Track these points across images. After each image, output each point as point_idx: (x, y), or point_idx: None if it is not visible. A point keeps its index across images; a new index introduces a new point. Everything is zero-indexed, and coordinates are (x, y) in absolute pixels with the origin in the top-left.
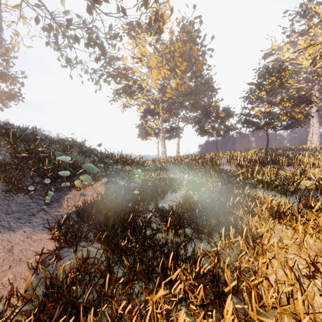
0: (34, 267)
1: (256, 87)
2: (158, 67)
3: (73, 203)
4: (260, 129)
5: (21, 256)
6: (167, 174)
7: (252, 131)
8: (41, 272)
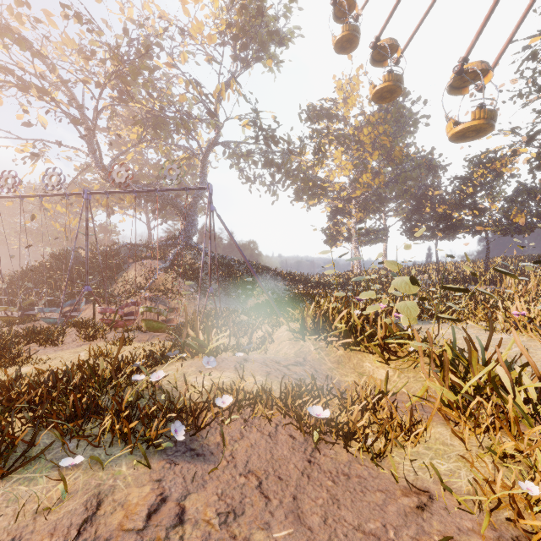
0: None
1: (462, 182)
2: (350, 152)
3: (253, 304)
4: (473, 234)
5: None
6: (318, 290)
7: (464, 237)
8: None
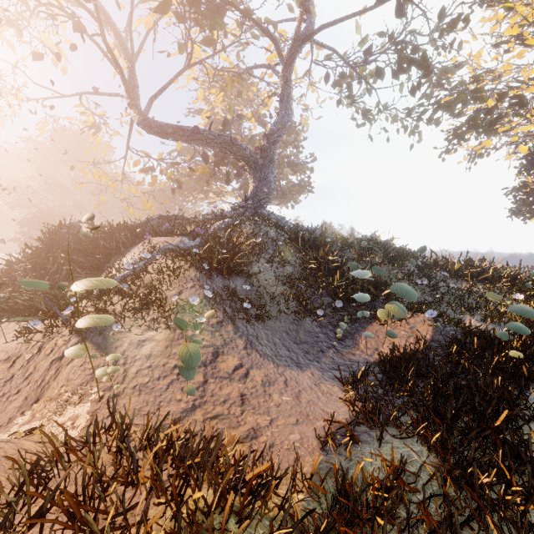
0: (323, 438)
1: None
2: None
3: (374, 344)
4: None
5: (309, 411)
6: None
7: None
8: (330, 451)
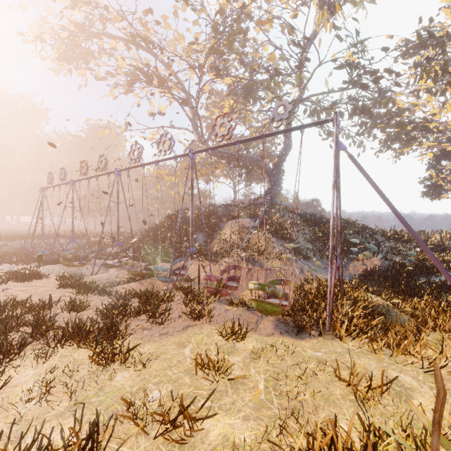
0: None
1: None
2: None
3: (355, 269)
4: None
5: None
6: None
7: None
8: None
